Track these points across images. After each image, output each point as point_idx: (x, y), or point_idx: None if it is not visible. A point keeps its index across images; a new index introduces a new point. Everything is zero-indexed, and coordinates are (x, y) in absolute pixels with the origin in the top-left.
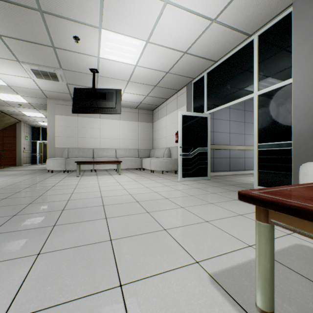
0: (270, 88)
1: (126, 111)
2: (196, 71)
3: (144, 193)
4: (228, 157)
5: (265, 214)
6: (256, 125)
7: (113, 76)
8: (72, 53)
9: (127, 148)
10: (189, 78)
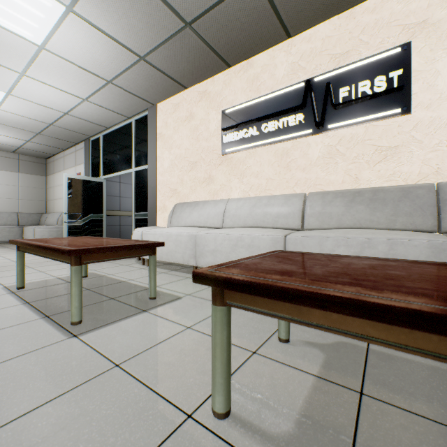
0: (140, 168)
1: None
2: (90, 130)
3: None
4: None
5: (18, 248)
6: (134, 197)
7: None
8: None
9: None
10: (84, 135)
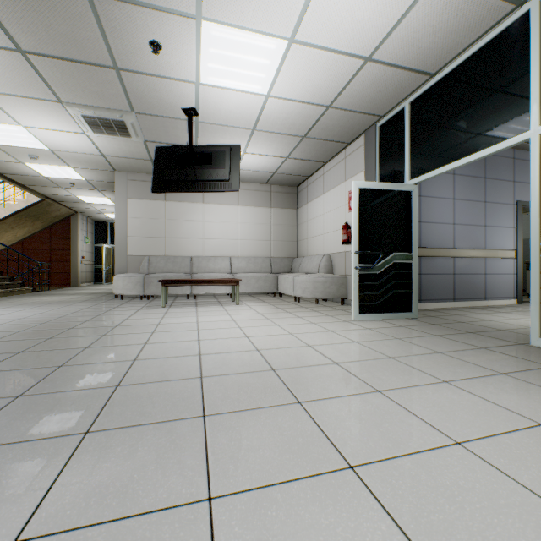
0: None
1: (250, 189)
2: (388, 99)
3: (285, 349)
4: (450, 273)
5: None
6: (536, 203)
7: (224, 121)
8: (149, 78)
9: (250, 256)
10: (371, 116)
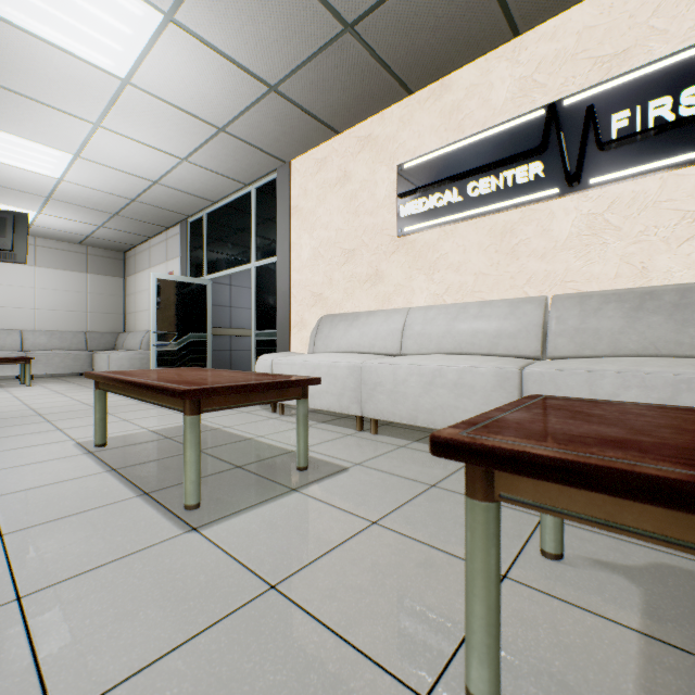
0: (264, 261)
1: (54, 248)
2: (189, 207)
3: (61, 407)
4: None
5: (98, 384)
6: (254, 307)
7: (6, 184)
8: None
9: (56, 329)
10: (180, 214)
